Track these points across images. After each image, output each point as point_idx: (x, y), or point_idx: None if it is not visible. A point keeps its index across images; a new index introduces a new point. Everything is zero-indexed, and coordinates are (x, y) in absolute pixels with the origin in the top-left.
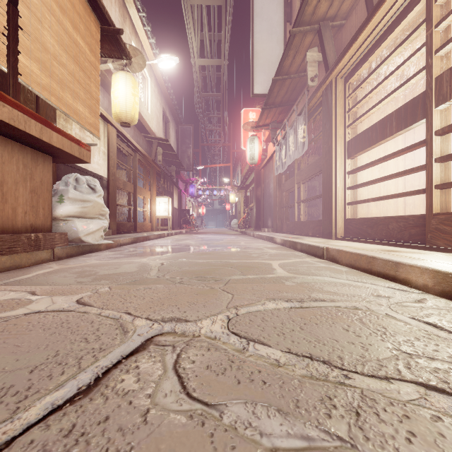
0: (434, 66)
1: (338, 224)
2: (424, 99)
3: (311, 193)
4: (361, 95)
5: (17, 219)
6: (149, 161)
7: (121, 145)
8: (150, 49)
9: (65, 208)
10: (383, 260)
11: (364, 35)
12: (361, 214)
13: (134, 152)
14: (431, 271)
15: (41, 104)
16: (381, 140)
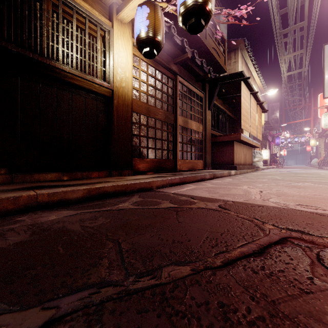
0: None
1: None
2: None
3: None
4: None
5: (250, 162)
6: None
7: None
8: (259, 81)
9: (255, 159)
10: None
11: None
12: None
13: None
14: None
15: (241, 132)
16: None
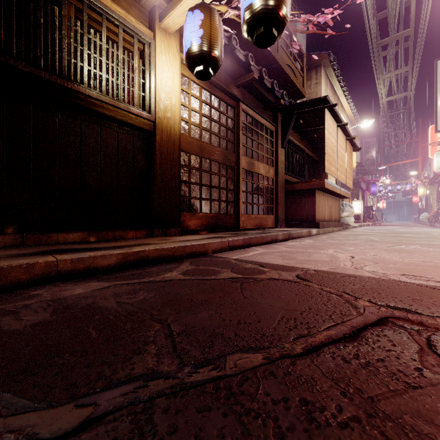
0: None
1: None
2: None
3: None
4: None
5: (337, 218)
6: None
7: None
8: (349, 108)
9: (344, 214)
10: None
11: None
12: None
13: None
14: None
15: (325, 177)
16: None
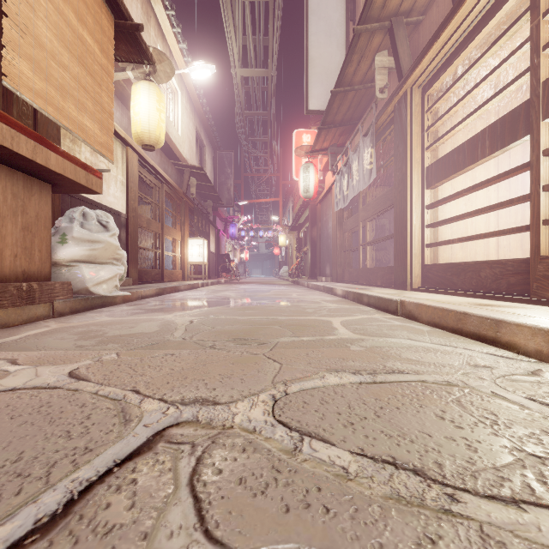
0: (542, 66)
1: (415, 272)
2: (527, 111)
3: (379, 234)
4: (444, 110)
5: (4, 265)
6: (179, 194)
7: (145, 173)
8: (181, 56)
9: (68, 251)
10: (479, 317)
11: (449, 32)
12: (444, 258)
13: (161, 183)
14: (547, 332)
15: (40, 120)
16: (470, 164)
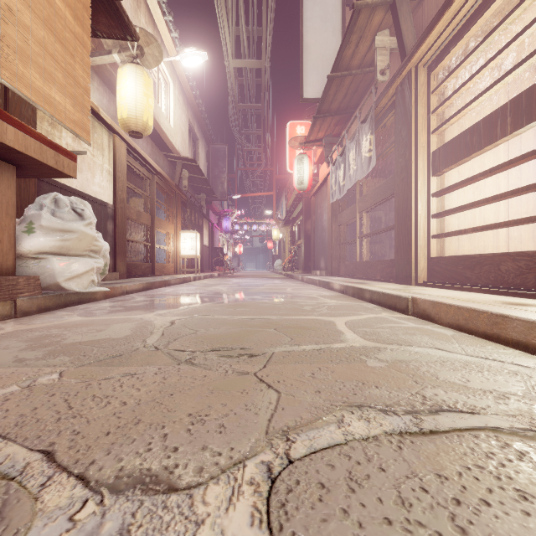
0: None
1: (420, 265)
2: None
3: (376, 226)
4: (450, 91)
5: None
6: (171, 186)
7: (134, 164)
8: (173, 45)
9: (35, 241)
10: (526, 321)
11: None
12: (450, 251)
13: (151, 175)
14: None
15: (12, 99)
16: (487, 145)
